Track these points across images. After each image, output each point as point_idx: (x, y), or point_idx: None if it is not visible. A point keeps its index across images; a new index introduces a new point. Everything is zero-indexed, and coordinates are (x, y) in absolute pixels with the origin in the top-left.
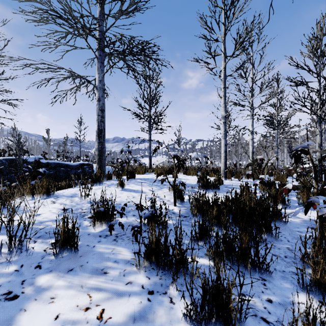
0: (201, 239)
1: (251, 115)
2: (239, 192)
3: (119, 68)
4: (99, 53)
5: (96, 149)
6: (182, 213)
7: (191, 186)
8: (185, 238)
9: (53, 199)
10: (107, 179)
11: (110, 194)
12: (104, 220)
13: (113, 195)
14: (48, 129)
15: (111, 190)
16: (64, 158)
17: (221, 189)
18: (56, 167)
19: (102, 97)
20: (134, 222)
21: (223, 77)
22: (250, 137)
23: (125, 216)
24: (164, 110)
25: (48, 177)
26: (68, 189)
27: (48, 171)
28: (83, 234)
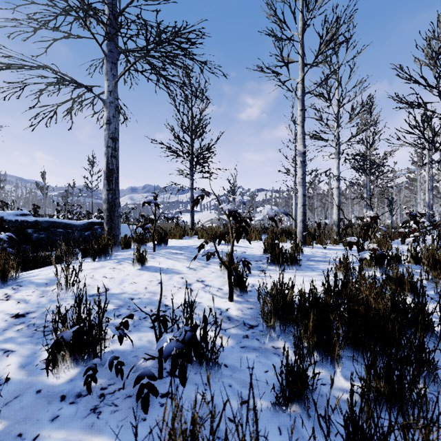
0: (294, 399)
1: (336, 153)
2: (333, 270)
3: (141, 71)
4: (109, 47)
5: (104, 200)
6: (244, 318)
7: (255, 258)
8: (257, 391)
9: (10, 290)
10: (123, 248)
11: (118, 278)
12: (82, 350)
13: (123, 279)
14: (43, 171)
15: (123, 269)
16: (66, 214)
17: (302, 263)
18: (50, 228)
19: (114, 118)
20: (150, 346)
21: (301, 94)
22: (336, 184)
23: (135, 329)
24: (212, 145)
25: (4, 248)
26: (50, 268)
27: (37, 235)
28: (26, 390)
